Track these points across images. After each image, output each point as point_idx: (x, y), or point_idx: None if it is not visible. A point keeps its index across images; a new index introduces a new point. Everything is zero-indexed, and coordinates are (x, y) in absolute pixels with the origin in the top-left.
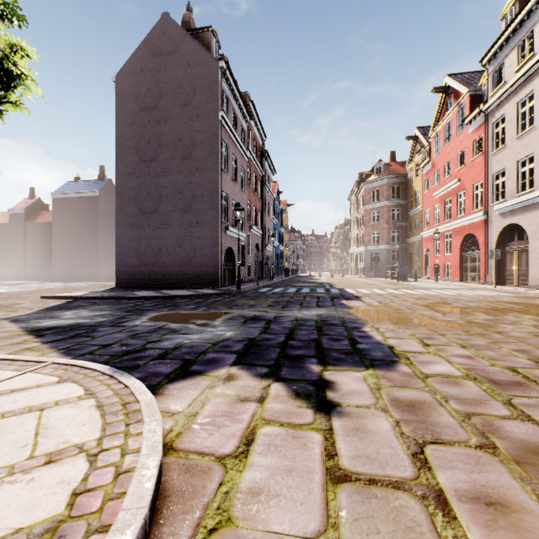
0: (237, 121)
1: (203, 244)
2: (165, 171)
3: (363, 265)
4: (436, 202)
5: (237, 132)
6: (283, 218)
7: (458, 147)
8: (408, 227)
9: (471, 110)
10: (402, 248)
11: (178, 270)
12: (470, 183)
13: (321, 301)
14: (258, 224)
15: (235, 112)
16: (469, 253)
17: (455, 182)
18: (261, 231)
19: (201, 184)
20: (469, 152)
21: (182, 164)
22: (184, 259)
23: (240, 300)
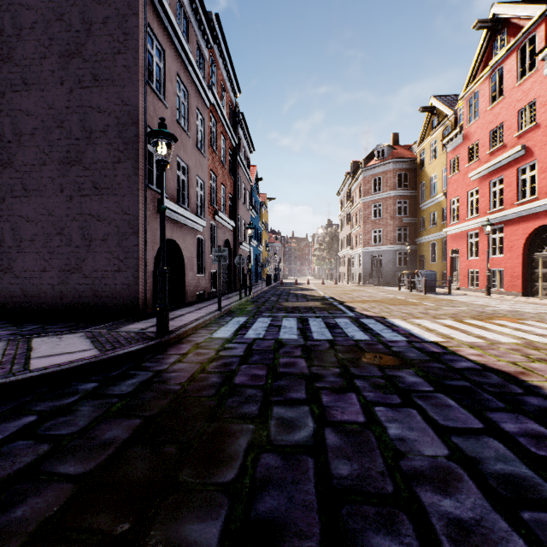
0: (189, 29)
1: (106, 231)
2: (29, 81)
3: (361, 270)
4: (473, 185)
5: (189, 47)
6: (262, 214)
7: (520, 100)
8: (417, 224)
9: None
10: (411, 250)
11: (56, 283)
12: None
13: (484, 465)
14: (228, 212)
15: (184, 8)
16: (543, 255)
17: (516, 150)
18: (233, 222)
19: (103, 107)
20: (546, 102)
21: (63, 68)
22: (67, 261)
23: (71, 466)
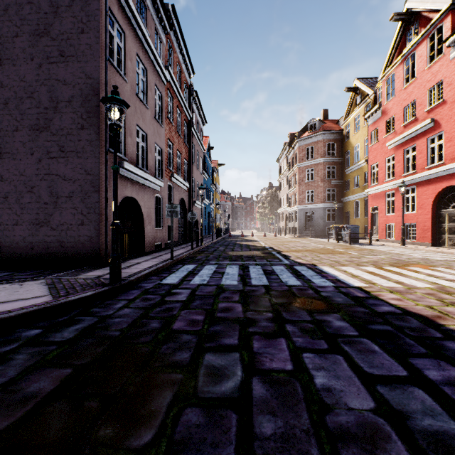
0: (148, 16)
1: (71, 189)
2: (2, 57)
3: (296, 225)
4: (390, 153)
5: (148, 32)
6: (214, 177)
7: (429, 81)
8: (343, 186)
9: (453, 29)
10: (338, 207)
11: (27, 235)
12: (453, 120)
13: (412, 421)
14: (183, 175)
15: None
16: (449, 211)
17: (426, 123)
18: (188, 184)
19: (68, 80)
20: (452, 82)
21: (33, 45)
22: (36, 216)
23: None
